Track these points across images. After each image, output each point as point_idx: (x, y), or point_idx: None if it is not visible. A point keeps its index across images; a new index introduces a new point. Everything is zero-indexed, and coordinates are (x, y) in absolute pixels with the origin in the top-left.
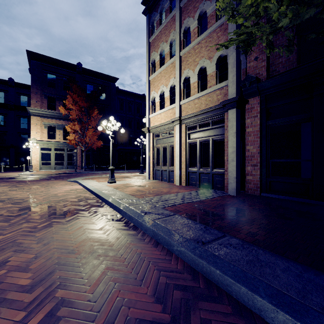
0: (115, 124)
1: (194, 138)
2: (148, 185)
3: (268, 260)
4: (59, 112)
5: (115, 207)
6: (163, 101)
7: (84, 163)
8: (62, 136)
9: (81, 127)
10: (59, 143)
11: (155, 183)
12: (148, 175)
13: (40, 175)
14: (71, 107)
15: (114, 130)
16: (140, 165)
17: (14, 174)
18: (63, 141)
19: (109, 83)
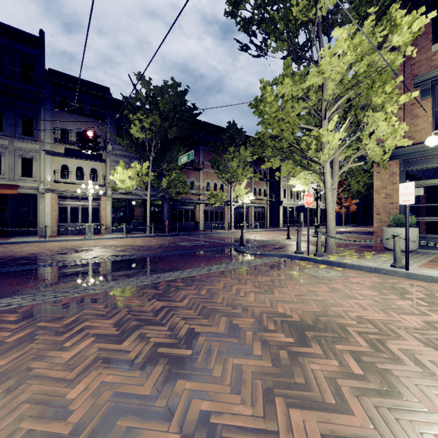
0: None
1: None
2: None
3: None
4: None
5: None
6: None
7: None
8: None
9: None
10: None
11: None
12: None
13: None
14: None
15: None
16: None
17: None
18: None
19: None
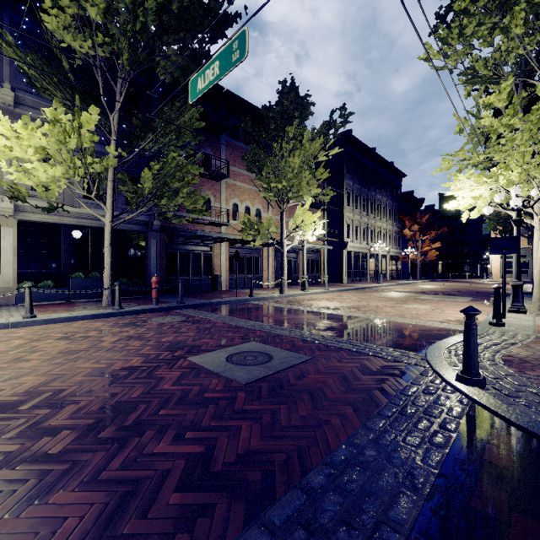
0: None
1: None
2: None
3: (529, 291)
4: None
5: None
6: None
7: None
8: (525, 241)
9: None
10: (522, 250)
11: None
12: None
13: (497, 282)
14: None
15: None
16: None
17: (476, 280)
18: (527, 247)
19: None
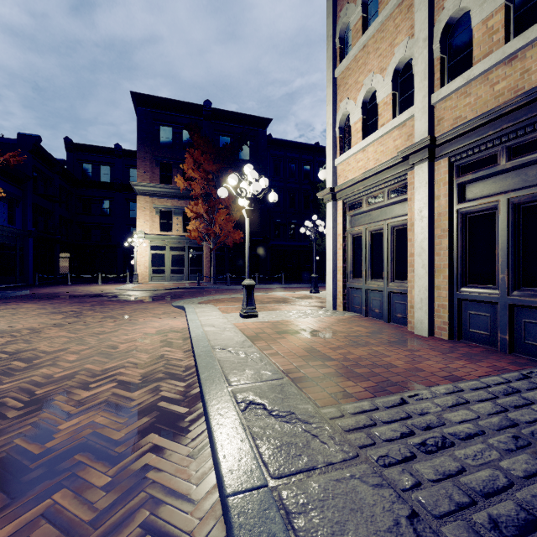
0: (255, 179)
1: (485, 196)
2: (334, 328)
3: None
4: (177, 187)
5: (215, 466)
6: (370, 117)
7: (213, 271)
8: (181, 226)
9: (209, 208)
10: (177, 238)
11: (353, 323)
12: (331, 299)
13: (141, 292)
14: (192, 175)
15: (254, 197)
16: (312, 276)
17: (111, 288)
18: (183, 234)
19: (255, 130)
